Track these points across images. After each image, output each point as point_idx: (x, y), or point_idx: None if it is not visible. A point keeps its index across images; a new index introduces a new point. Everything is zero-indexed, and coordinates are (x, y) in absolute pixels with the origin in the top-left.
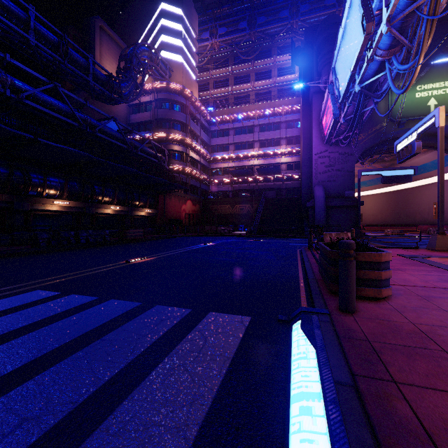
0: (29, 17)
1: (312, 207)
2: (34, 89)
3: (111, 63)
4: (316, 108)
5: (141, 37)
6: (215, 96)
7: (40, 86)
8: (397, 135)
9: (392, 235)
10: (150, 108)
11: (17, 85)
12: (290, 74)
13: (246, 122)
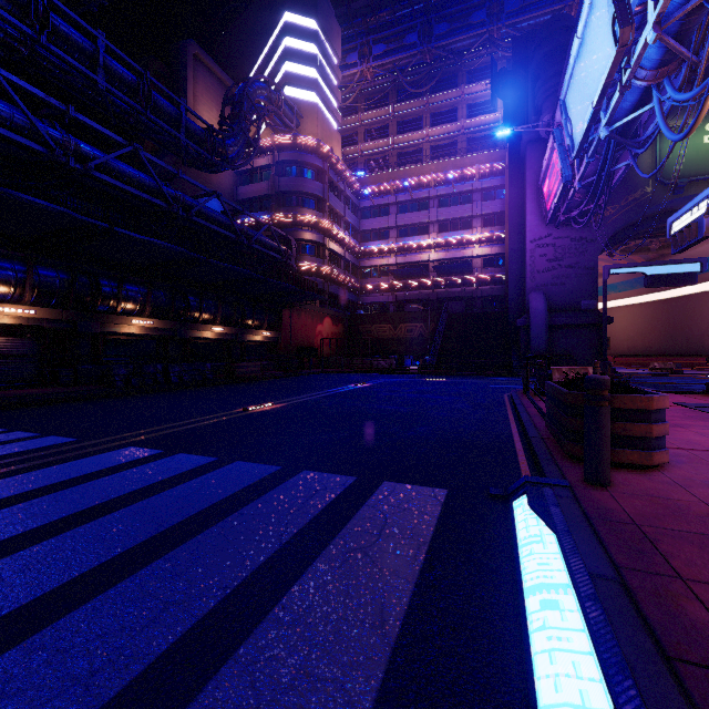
0: (96, 48)
1: (526, 327)
2: (106, 155)
3: (210, 109)
4: (532, 166)
5: (254, 67)
6: (367, 153)
7: (113, 150)
8: (671, 207)
9: (662, 373)
10: (267, 175)
11: (83, 150)
12: (487, 113)
13: (417, 193)
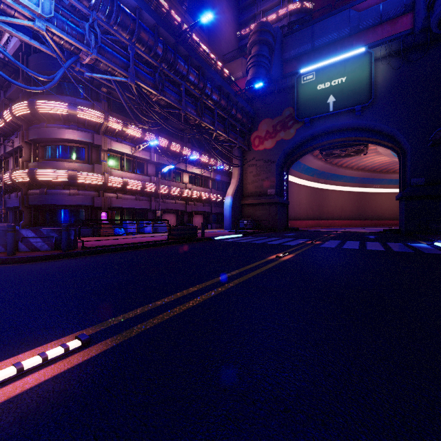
0: None
1: None
2: None
3: None
4: None
5: None
6: None
7: None
8: None
9: None
10: None
11: None
12: None
13: None
